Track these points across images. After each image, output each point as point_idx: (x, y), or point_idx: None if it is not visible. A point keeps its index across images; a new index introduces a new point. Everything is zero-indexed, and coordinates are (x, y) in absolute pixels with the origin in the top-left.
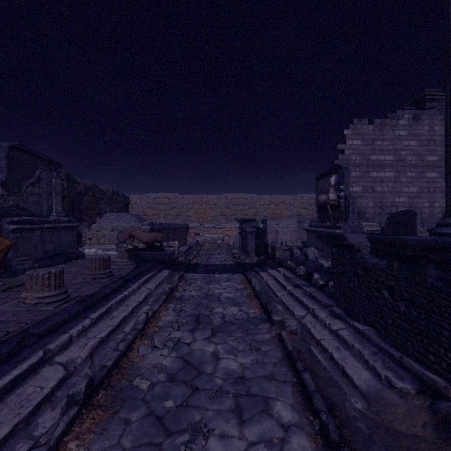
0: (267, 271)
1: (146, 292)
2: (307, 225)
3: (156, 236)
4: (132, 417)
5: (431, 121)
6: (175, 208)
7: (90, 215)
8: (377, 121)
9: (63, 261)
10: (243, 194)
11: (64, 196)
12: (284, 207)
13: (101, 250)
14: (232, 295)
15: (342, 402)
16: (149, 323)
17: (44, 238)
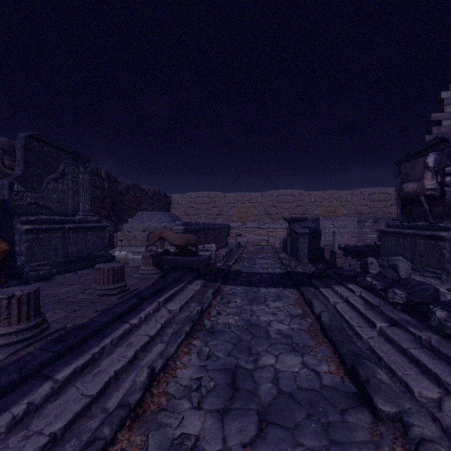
0: (331, 288)
1: (165, 317)
2: (370, 225)
3: (188, 238)
4: None
5: None
6: (216, 207)
7: (131, 215)
8: None
9: (88, 265)
10: (290, 191)
11: (105, 195)
12: (339, 204)
13: (131, 253)
14: (286, 328)
15: None
16: (154, 385)
17: (66, 240)
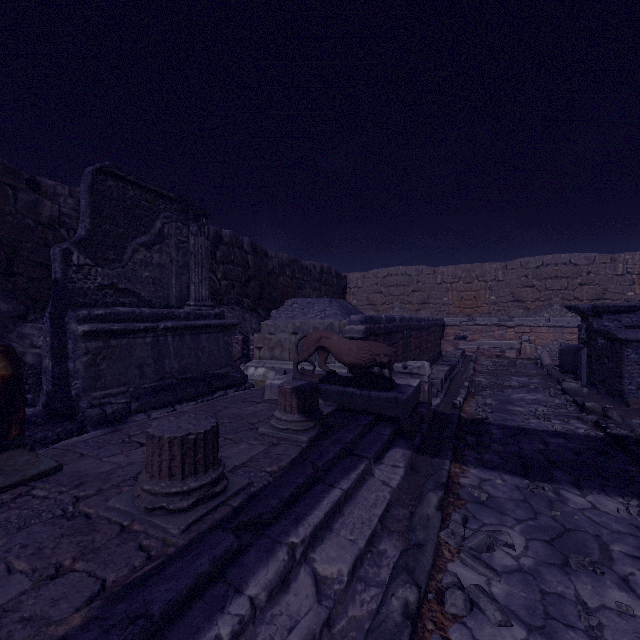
0: None
1: (301, 632)
2: None
3: (373, 351)
4: None
5: None
6: (420, 290)
7: None
8: None
9: (199, 393)
10: (566, 256)
11: (249, 277)
12: None
13: (273, 372)
14: None
15: None
16: None
17: (160, 349)
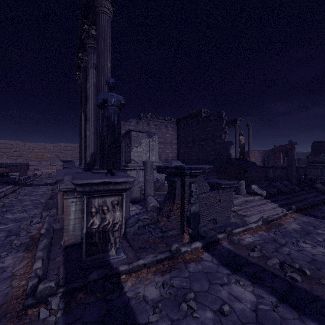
0: None
1: (2, 190)
2: None
3: (4, 170)
4: (5, 204)
5: (143, 124)
6: (18, 151)
7: None
8: (122, 122)
9: None
10: (72, 144)
11: None
12: None
13: None
14: (44, 190)
15: (55, 197)
16: (5, 196)
17: None
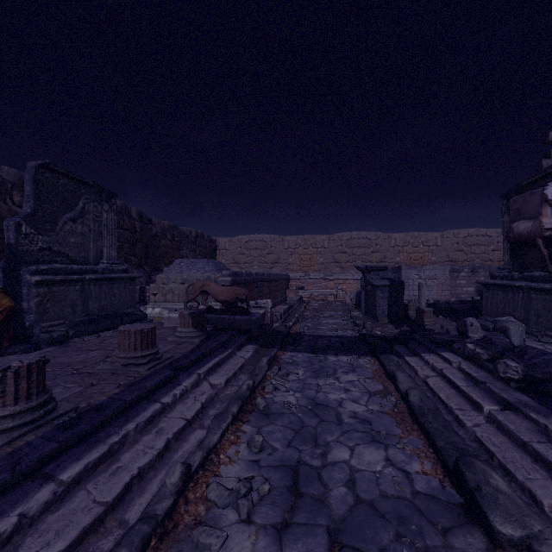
0: (420, 356)
1: (207, 394)
2: (465, 275)
3: (237, 292)
4: None
5: None
6: (273, 253)
7: (168, 264)
8: None
9: (114, 325)
10: (364, 233)
11: (136, 239)
12: (426, 249)
13: (167, 310)
14: (362, 409)
15: None
16: (190, 487)
17: (86, 294)
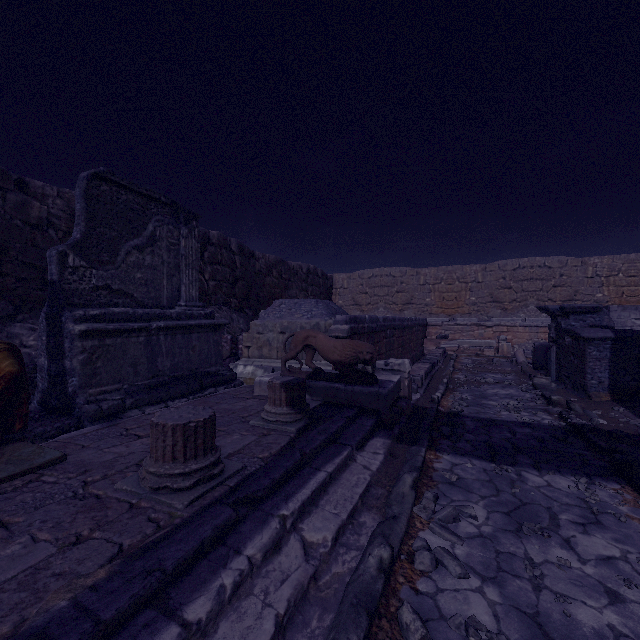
0: None
1: (292, 583)
2: None
3: (357, 349)
4: None
5: None
6: (403, 291)
7: None
8: None
9: (190, 390)
10: (541, 259)
11: (236, 277)
12: None
13: (262, 370)
14: None
15: None
16: None
17: (153, 348)
